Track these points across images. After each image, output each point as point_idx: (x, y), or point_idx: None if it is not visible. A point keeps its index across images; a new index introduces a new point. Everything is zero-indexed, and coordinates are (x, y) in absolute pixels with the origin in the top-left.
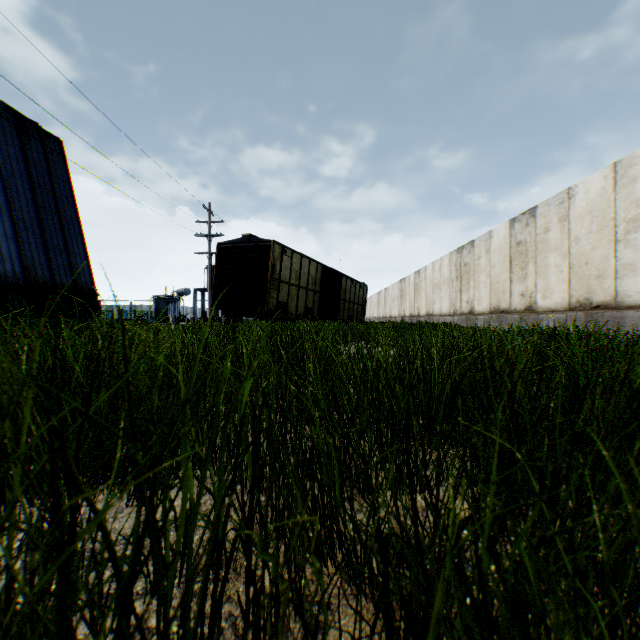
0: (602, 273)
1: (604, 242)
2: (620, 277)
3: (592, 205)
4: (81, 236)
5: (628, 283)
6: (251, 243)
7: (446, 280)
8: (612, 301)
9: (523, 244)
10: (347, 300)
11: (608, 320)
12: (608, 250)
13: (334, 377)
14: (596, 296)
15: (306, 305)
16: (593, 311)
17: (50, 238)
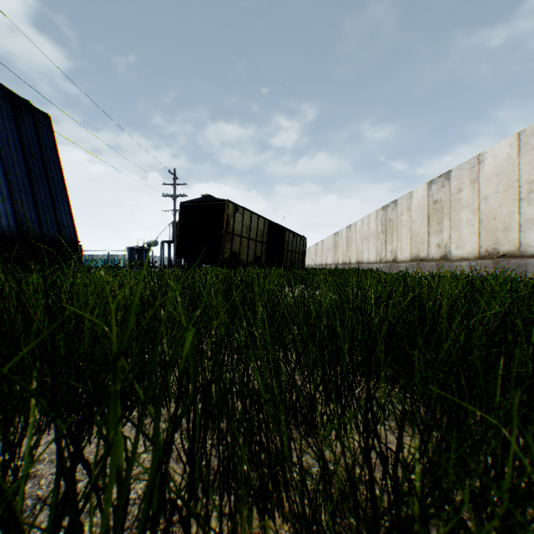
0: (508, 227)
1: (509, 200)
2: (523, 230)
3: (499, 169)
4: (66, 196)
5: (530, 235)
6: (209, 202)
7: (373, 233)
8: (516, 251)
9: (439, 202)
10: (290, 250)
11: (513, 267)
12: (513, 207)
13: (280, 318)
14: (502, 246)
15: (255, 254)
16: (500, 259)
17: (40, 198)
